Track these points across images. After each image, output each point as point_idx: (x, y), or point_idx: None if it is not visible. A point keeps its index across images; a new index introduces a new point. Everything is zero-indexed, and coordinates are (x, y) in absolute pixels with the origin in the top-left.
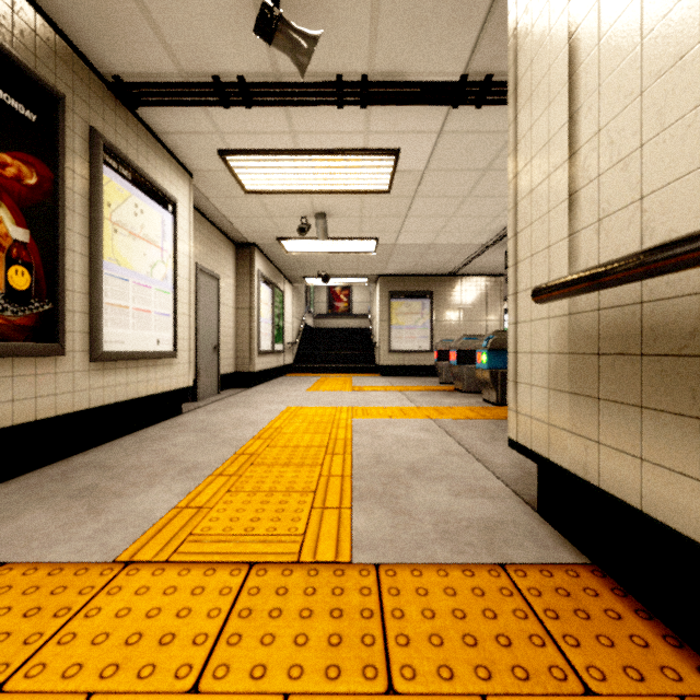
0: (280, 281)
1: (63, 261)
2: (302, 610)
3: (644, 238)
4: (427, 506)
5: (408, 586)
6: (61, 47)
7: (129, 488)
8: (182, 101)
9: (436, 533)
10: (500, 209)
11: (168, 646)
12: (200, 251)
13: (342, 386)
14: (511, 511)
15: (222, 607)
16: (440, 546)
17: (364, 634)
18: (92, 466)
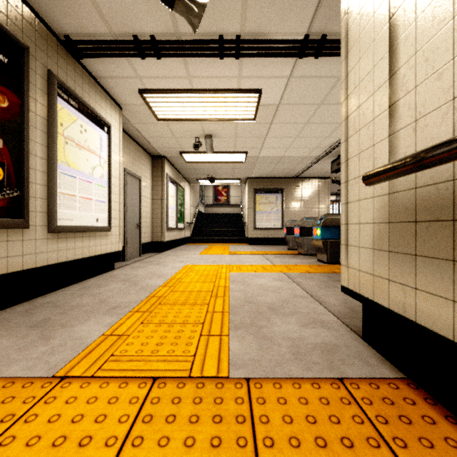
0: (182, 182)
1: (28, 162)
2: (191, 416)
3: (456, 130)
4: (283, 334)
5: (271, 396)
6: (27, 13)
7: (72, 321)
8: (112, 53)
9: (291, 354)
10: (329, 132)
11: (86, 448)
12: (127, 160)
13: (223, 251)
14: (343, 337)
15: (130, 414)
16: (293, 364)
17: (239, 437)
18: (48, 305)
